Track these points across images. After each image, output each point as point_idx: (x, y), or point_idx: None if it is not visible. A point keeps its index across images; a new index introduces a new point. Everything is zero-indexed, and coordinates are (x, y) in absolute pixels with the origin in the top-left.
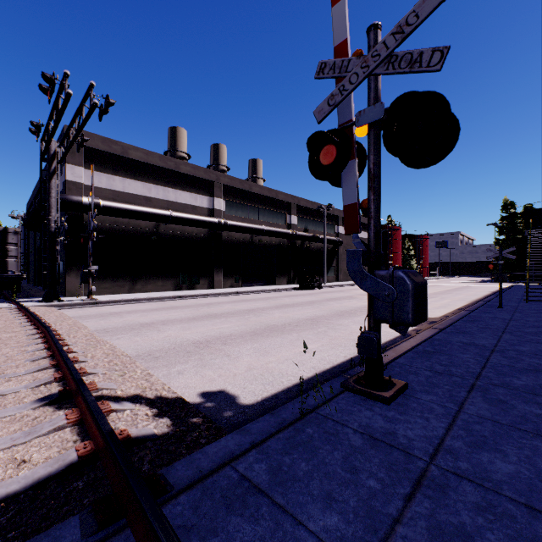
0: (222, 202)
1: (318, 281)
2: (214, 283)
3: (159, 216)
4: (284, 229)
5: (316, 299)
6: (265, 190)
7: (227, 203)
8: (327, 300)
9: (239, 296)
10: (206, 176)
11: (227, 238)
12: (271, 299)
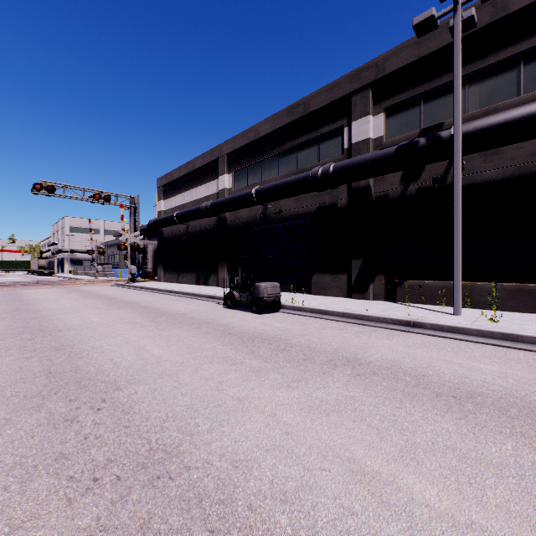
0: (226, 178)
1: (253, 290)
2: (219, 280)
3: (170, 219)
4: (297, 175)
5: (46, 306)
6: (282, 117)
7: (237, 175)
8: (21, 308)
9: (143, 294)
10: (212, 158)
11: (234, 222)
12: (91, 298)
